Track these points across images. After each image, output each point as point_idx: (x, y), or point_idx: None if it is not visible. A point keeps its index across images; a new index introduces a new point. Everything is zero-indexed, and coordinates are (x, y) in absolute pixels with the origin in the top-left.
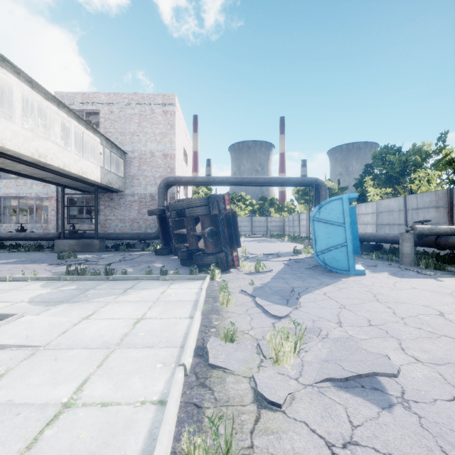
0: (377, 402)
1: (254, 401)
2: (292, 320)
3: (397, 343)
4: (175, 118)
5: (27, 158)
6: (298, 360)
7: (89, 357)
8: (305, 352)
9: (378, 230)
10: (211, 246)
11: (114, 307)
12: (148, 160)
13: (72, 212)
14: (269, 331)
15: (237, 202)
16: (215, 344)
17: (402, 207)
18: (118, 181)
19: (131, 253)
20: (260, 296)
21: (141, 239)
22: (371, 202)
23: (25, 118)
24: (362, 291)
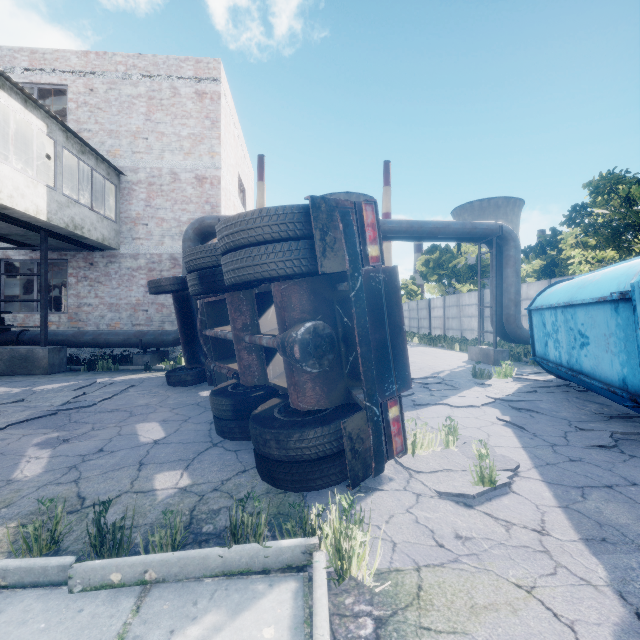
0: None
1: None
2: None
3: None
4: (219, 106)
5: None
6: None
7: None
8: None
9: None
10: (313, 387)
11: None
12: (167, 187)
13: (14, 291)
14: None
15: None
16: None
17: None
18: (100, 226)
19: (117, 378)
20: None
21: (145, 346)
22: None
23: None
24: None
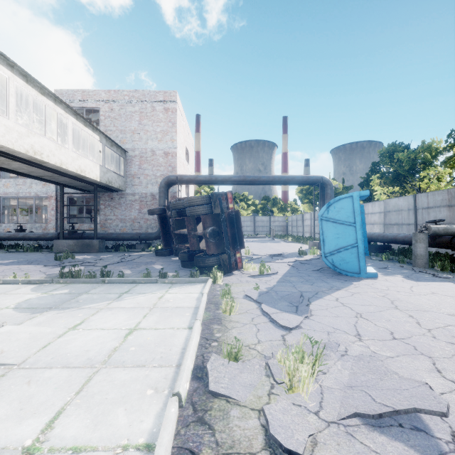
0: (423, 450)
1: (265, 446)
2: (308, 338)
3: (431, 363)
4: (176, 115)
5: (21, 155)
6: (316, 386)
7: (69, 379)
8: (323, 375)
9: (386, 230)
10: (213, 247)
11: (105, 315)
12: (149, 158)
13: (72, 212)
14: (278, 346)
15: (240, 201)
16: (216, 364)
17: (411, 206)
18: (118, 180)
19: (131, 254)
20: (266, 303)
21: (141, 240)
22: (378, 201)
23: (22, 115)
24: (377, 297)
